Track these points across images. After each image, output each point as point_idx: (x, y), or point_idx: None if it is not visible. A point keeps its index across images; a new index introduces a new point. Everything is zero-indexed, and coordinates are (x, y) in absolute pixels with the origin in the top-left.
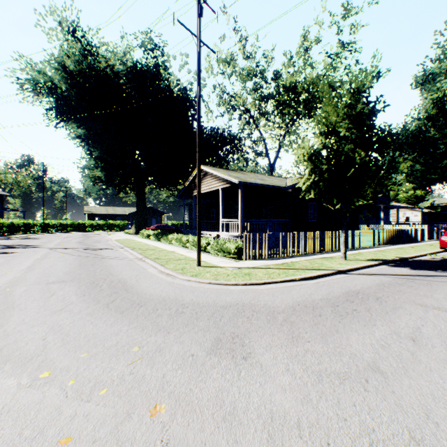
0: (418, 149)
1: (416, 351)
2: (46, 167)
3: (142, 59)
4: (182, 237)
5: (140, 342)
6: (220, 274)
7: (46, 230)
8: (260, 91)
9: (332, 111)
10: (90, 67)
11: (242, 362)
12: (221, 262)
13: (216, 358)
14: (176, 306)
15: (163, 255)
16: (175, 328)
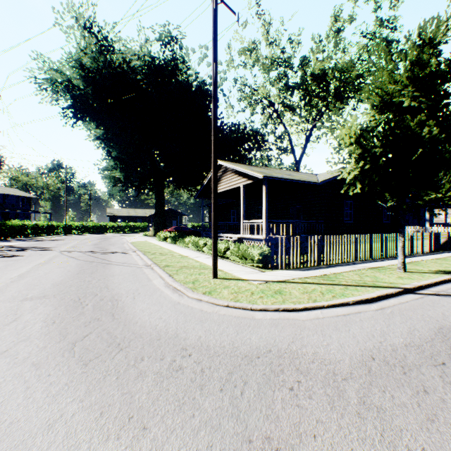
0: None
1: None
2: (68, 169)
3: (159, 52)
4: (199, 240)
5: None
6: (241, 292)
7: (69, 231)
8: (285, 81)
9: (388, 78)
10: (106, 62)
11: None
12: (242, 272)
13: None
14: (173, 351)
15: (176, 261)
16: (159, 415)
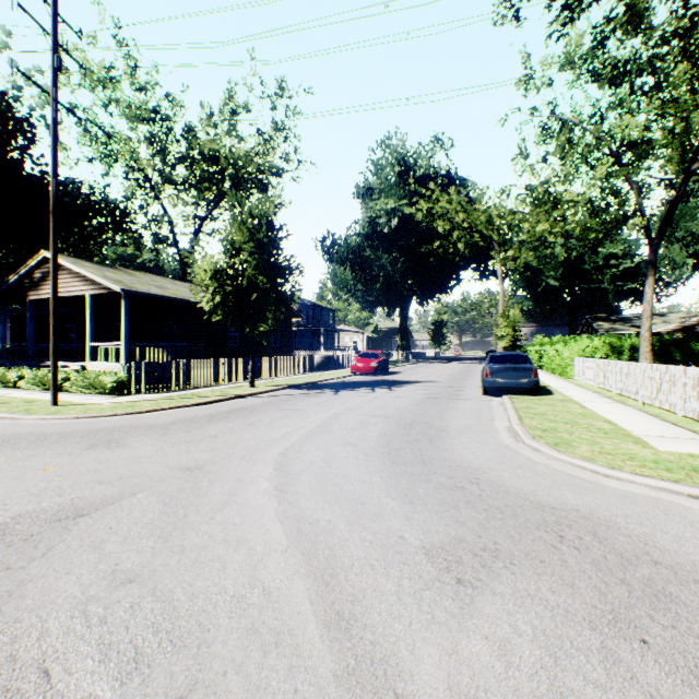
0: (359, 268)
1: (247, 427)
2: None
3: None
4: (7, 371)
5: (5, 457)
6: (92, 409)
7: None
8: (164, 146)
9: (240, 229)
10: None
11: (117, 448)
12: (92, 399)
13: (94, 450)
14: (36, 436)
15: None
16: (44, 446)
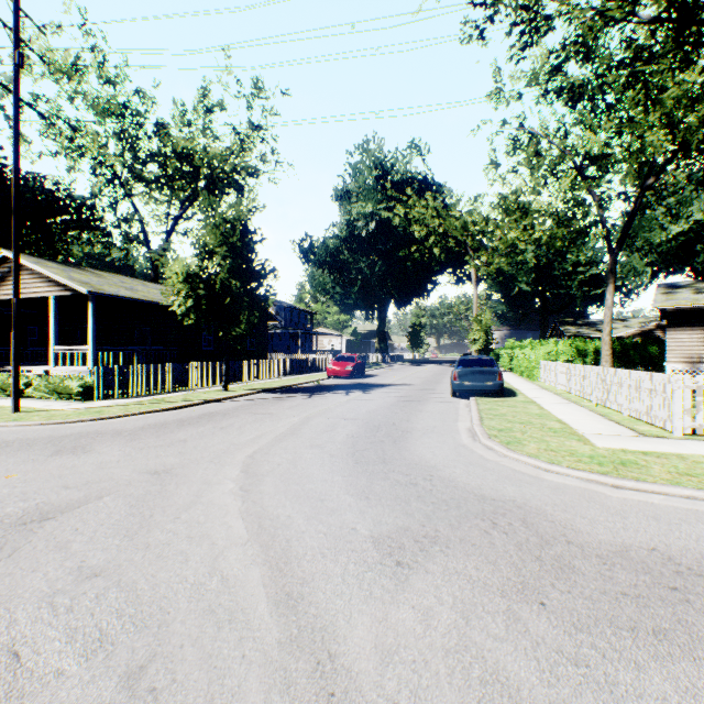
0: (338, 271)
1: (218, 431)
2: None
3: None
4: None
5: None
6: (57, 416)
7: None
8: (134, 142)
9: (213, 232)
10: None
11: (84, 454)
12: (56, 405)
13: (59, 456)
14: None
15: None
16: (6, 453)
